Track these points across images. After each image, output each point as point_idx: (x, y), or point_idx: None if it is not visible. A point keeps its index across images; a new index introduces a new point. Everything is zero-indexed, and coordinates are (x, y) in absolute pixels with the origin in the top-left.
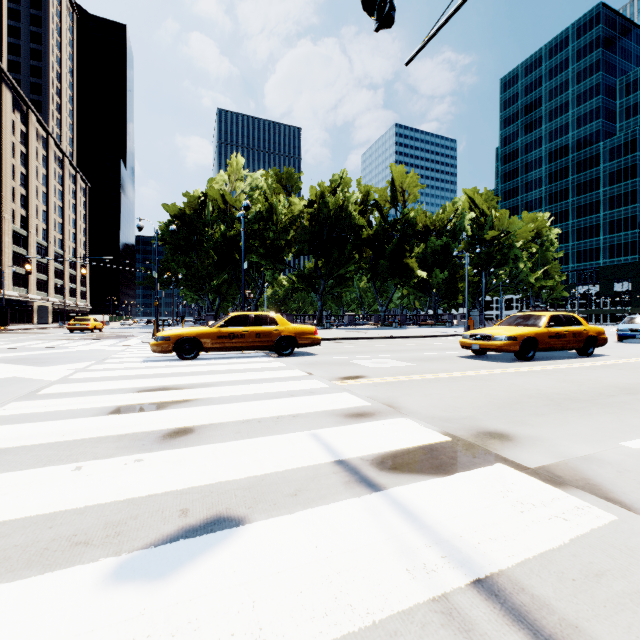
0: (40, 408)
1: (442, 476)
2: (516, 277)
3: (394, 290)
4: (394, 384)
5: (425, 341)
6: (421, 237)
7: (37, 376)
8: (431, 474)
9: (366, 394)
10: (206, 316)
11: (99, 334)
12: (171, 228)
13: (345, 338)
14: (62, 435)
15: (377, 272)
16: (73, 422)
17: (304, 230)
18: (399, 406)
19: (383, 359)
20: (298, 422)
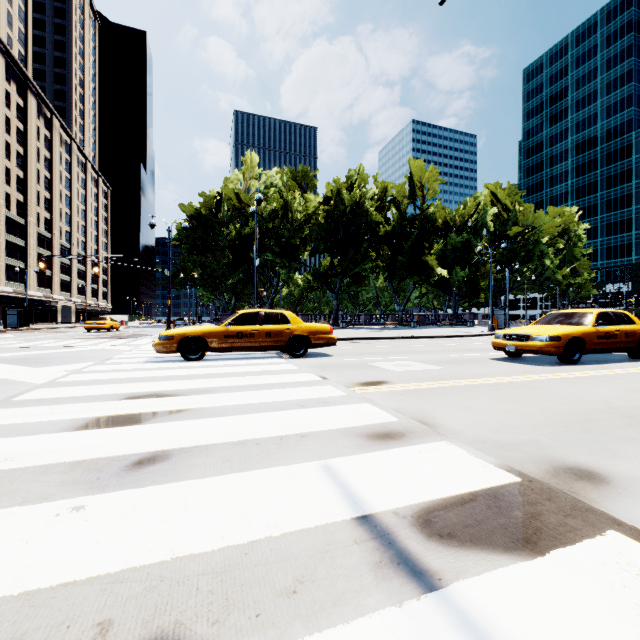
0: (2, 419)
1: (528, 555)
2: (542, 275)
3: (412, 289)
4: (423, 392)
5: (448, 341)
6: (440, 234)
7: (26, 378)
8: (509, 550)
9: (391, 405)
10: (222, 316)
11: (115, 333)
12: (183, 225)
13: (362, 338)
14: (2, 461)
15: (395, 270)
16: (28, 440)
17: (319, 228)
18: (435, 423)
19: (406, 361)
20: (307, 445)
